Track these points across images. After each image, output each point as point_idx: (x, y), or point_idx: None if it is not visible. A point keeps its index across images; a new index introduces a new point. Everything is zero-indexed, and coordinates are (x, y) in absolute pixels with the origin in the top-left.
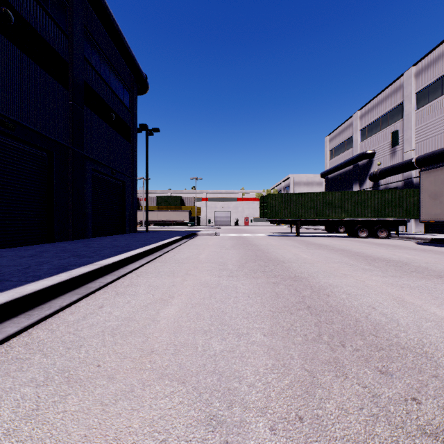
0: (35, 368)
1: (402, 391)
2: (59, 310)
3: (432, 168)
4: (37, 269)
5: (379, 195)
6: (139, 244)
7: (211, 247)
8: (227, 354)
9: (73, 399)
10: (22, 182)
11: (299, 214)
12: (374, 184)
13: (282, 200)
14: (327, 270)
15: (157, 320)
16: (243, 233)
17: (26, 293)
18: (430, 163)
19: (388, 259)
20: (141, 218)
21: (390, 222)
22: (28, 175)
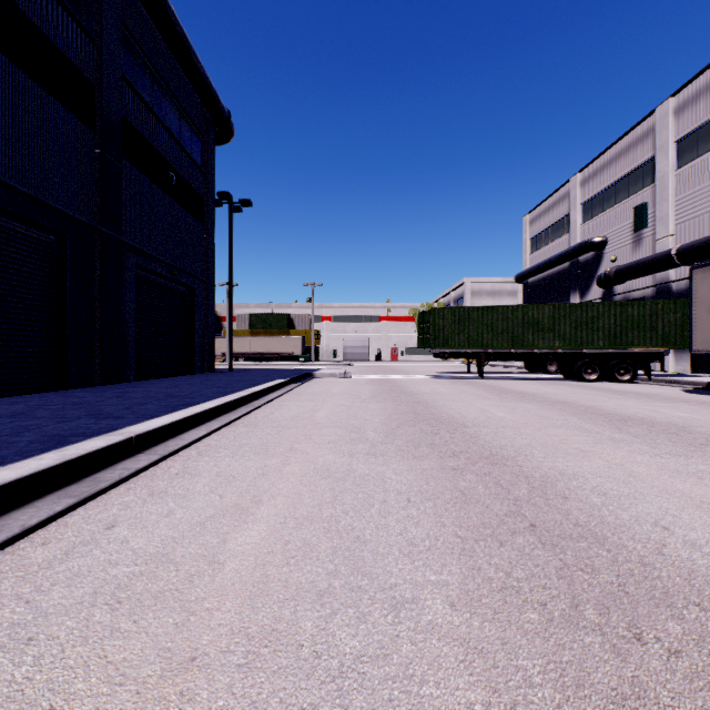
0: None
1: None
2: (19, 536)
3: None
4: (6, 443)
5: (617, 311)
6: (213, 393)
7: (336, 397)
8: (370, 669)
9: None
10: (10, 286)
11: (483, 341)
12: (605, 293)
13: (454, 319)
14: (547, 442)
15: (220, 560)
16: (390, 373)
17: None
18: (702, 256)
19: (649, 419)
20: (224, 349)
21: (635, 355)
22: (20, 274)
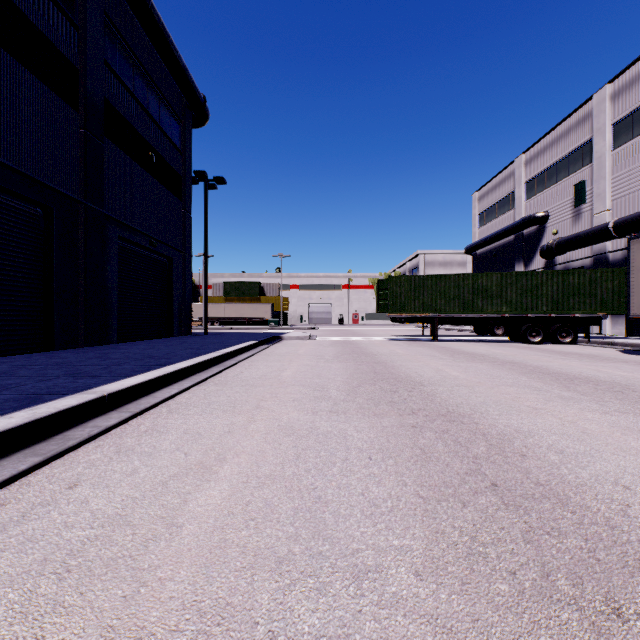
0: None
1: None
2: None
3: None
4: None
5: (559, 279)
6: (187, 354)
7: (302, 358)
8: None
9: None
10: None
11: (436, 306)
12: (547, 263)
13: (410, 286)
14: (500, 400)
15: (178, 523)
16: (352, 336)
17: None
18: (637, 229)
19: (593, 378)
20: (201, 315)
21: (576, 319)
22: (9, 244)
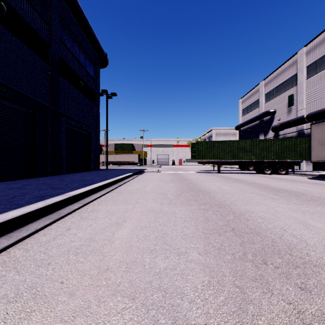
0: (8, 285)
1: (323, 307)
2: (34, 232)
3: (320, 122)
4: (20, 198)
5: (279, 143)
6: (101, 179)
7: (154, 181)
8: (169, 272)
9: (37, 315)
10: (13, 132)
11: (220, 156)
12: (275, 134)
13: (207, 146)
14: (244, 199)
15: (113, 240)
16: (178, 170)
17: (7, 219)
18: (317, 118)
19: (289, 190)
20: (103, 160)
21: (287, 162)
22: (17, 127)
